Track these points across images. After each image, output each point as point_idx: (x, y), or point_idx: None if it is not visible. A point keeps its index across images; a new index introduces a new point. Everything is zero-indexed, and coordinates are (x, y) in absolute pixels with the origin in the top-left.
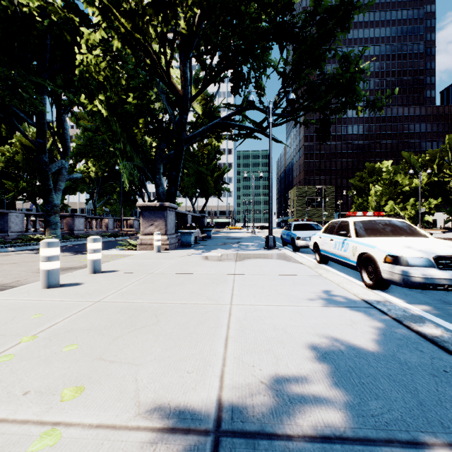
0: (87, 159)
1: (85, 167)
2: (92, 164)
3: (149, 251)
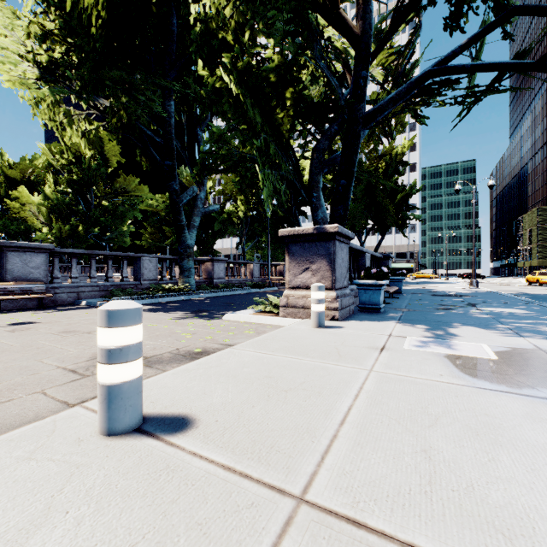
0: (235, 197)
1: (233, 207)
2: (240, 202)
3: (300, 322)
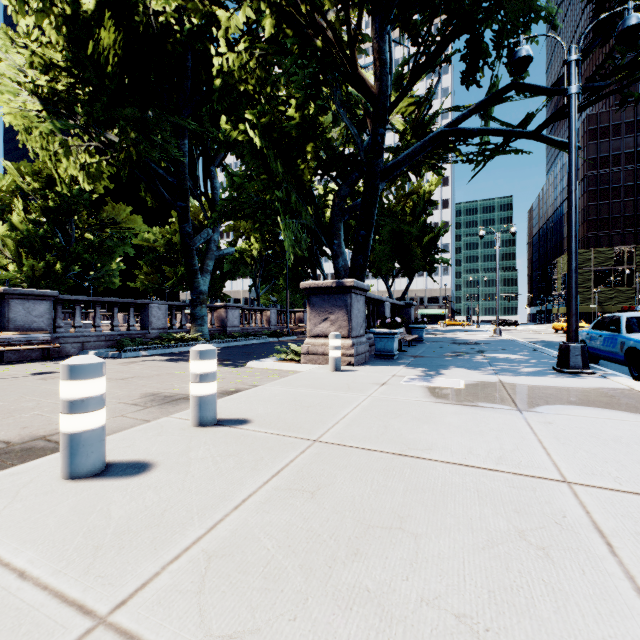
0: (248, 233)
1: (246, 244)
2: (254, 239)
3: (320, 367)
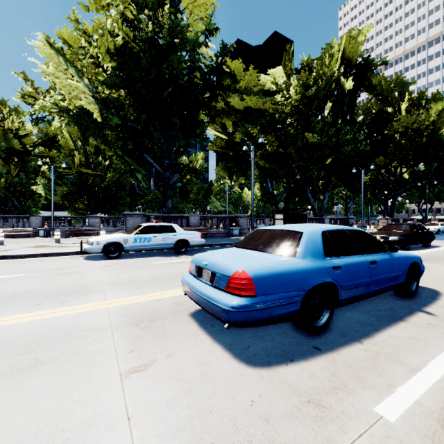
0: None
1: None
2: None
3: None
